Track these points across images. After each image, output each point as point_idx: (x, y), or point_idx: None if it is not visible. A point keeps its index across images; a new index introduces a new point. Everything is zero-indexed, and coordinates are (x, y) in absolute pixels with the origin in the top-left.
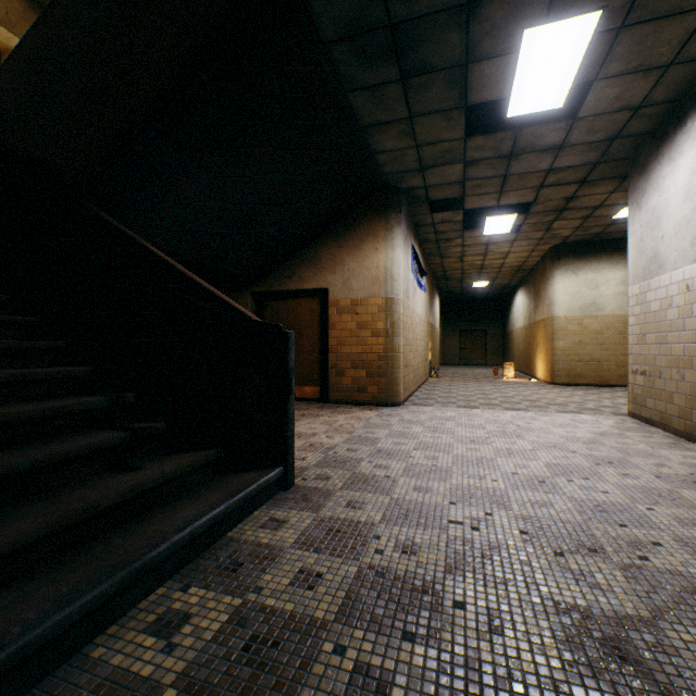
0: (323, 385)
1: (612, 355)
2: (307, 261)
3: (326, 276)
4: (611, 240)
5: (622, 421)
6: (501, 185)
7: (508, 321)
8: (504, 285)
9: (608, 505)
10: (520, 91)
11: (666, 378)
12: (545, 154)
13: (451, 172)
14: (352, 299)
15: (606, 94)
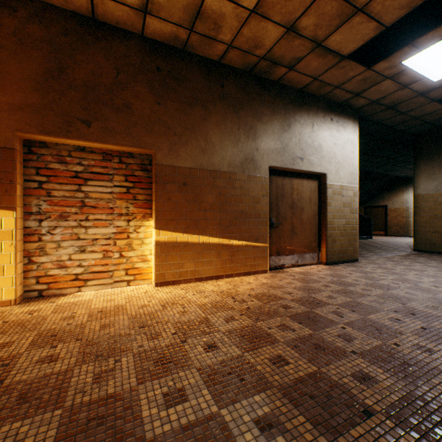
0: (385, 231)
1: None
2: (380, 198)
3: (386, 202)
4: None
5: None
6: None
7: None
8: None
9: None
10: None
11: None
12: None
13: None
14: (394, 208)
15: None
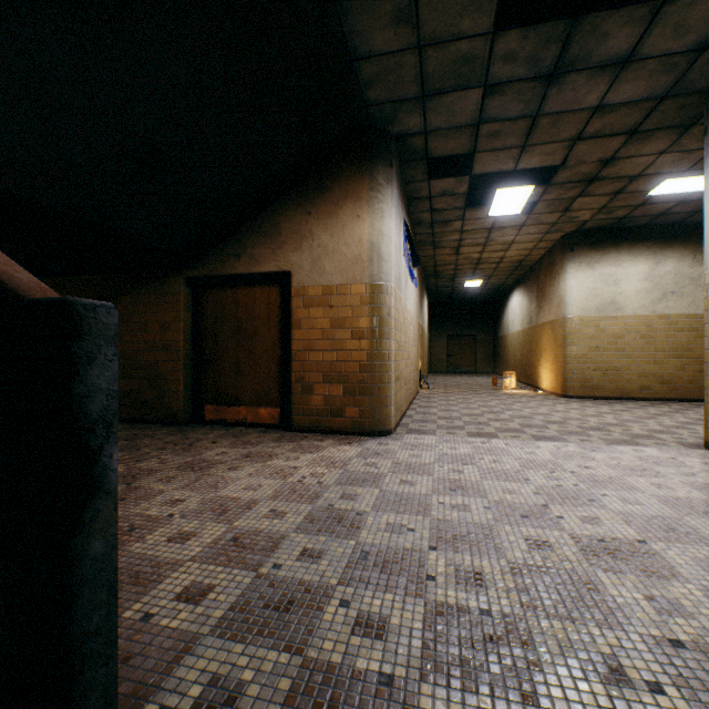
0: (285, 406)
1: (634, 362)
2: (261, 234)
3: (289, 255)
4: (633, 228)
5: None
6: (527, 134)
7: (500, 325)
8: (498, 285)
9: None
10: None
11: None
12: (599, 77)
13: (464, 105)
14: (325, 286)
15: None
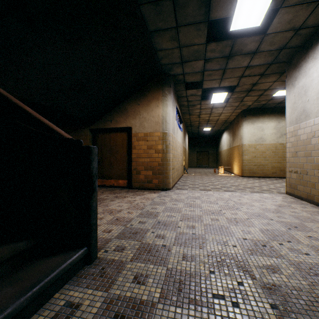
0: (129, 179)
1: (270, 162)
2: (120, 112)
3: (131, 120)
4: (269, 108)
5: (285, 197)
6: (222, 75)
7: (219, 147)
8: (217, 130)
9: (316, 267)
10: (239, 12)
11: (311, 175)
12: (246, 57)
13: (197, 65)
14: (145, 133)
15: (284, 18)
